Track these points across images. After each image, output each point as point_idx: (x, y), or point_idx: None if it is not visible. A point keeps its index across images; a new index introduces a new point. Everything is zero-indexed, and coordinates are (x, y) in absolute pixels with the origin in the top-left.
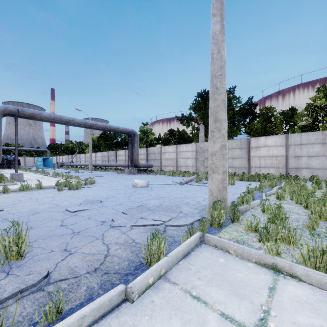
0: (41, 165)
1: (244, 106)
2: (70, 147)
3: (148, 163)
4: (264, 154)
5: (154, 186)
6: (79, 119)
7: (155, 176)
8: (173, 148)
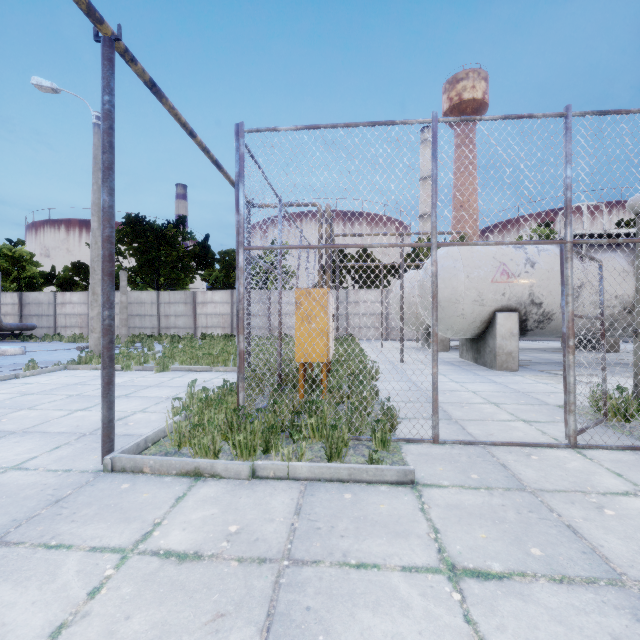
0: None
1: (195, 247)
2: None
3: (24, 321)
4: (212, 311)
5: (35, 353)
6: None
7: (41, 343)
8: (83, 297)
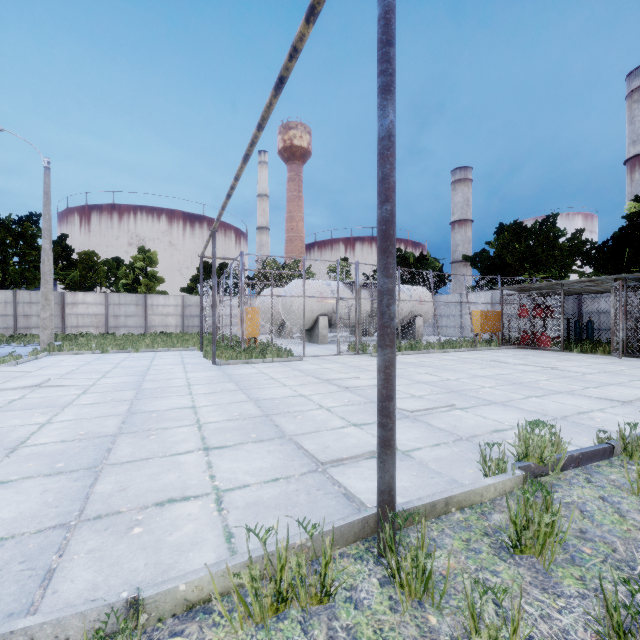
0: None
1: (56, 248)
2: None
3: None
4: (84, 312)
5: None
6: None
7: None
8: None
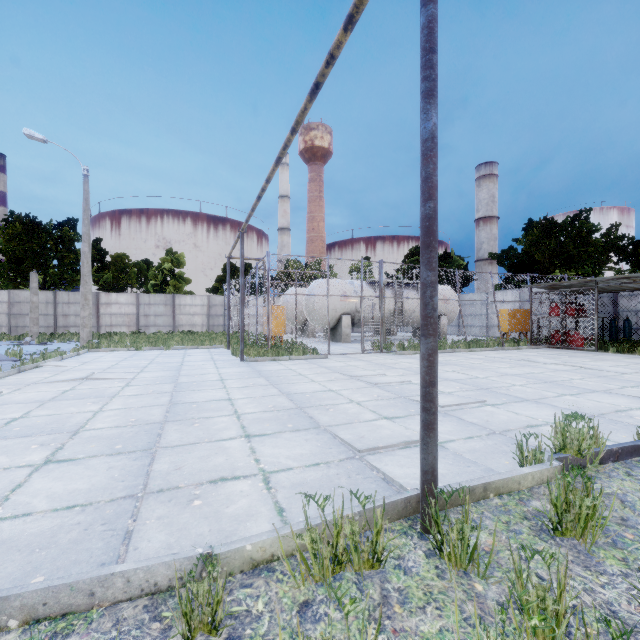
0: None
1: (92, 251)
2: None
3: None
4: (117, 311)
5: None
6: None
7: None
8: None
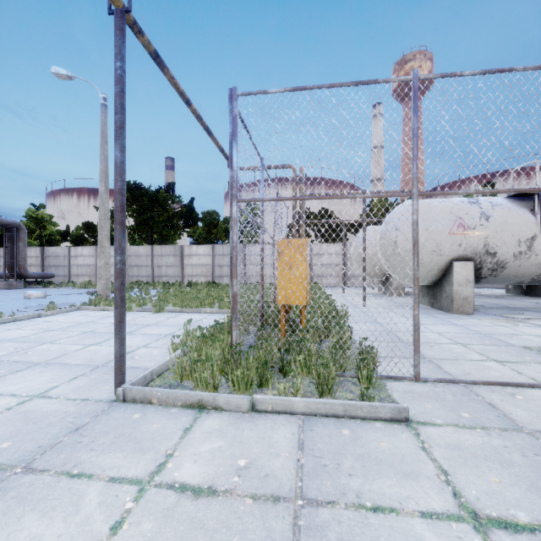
0: None
1: (182, 209)
2: None
3: (45, 271)
4: (196, 262)
5: (54, 297)
6: None
7: (58, 289)
8: (91, 251)
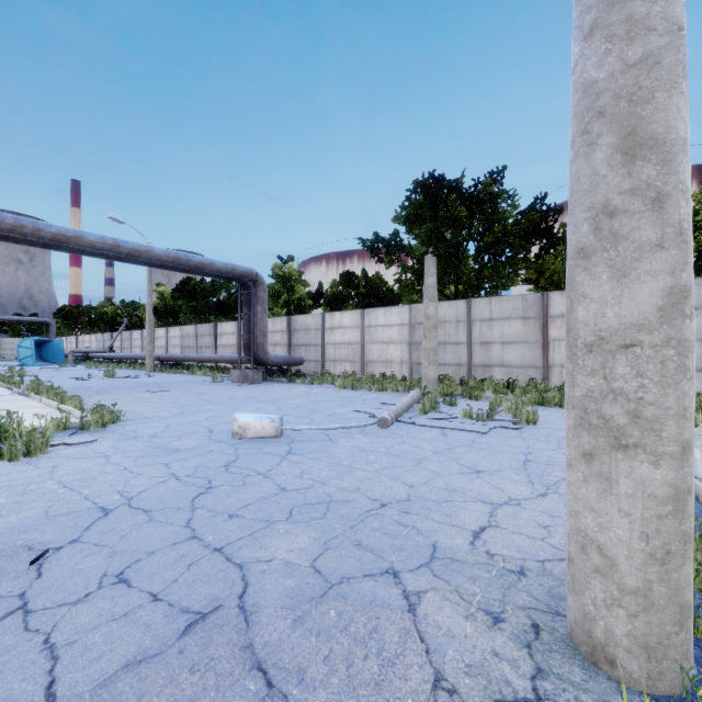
0: (31, 358)
1: (529, 215)
2: (109, 315)
3: (292, 353)
4: None
5: (300, 431)
6: (96, 236)
7: (308, 388)
8: (355, 318)
